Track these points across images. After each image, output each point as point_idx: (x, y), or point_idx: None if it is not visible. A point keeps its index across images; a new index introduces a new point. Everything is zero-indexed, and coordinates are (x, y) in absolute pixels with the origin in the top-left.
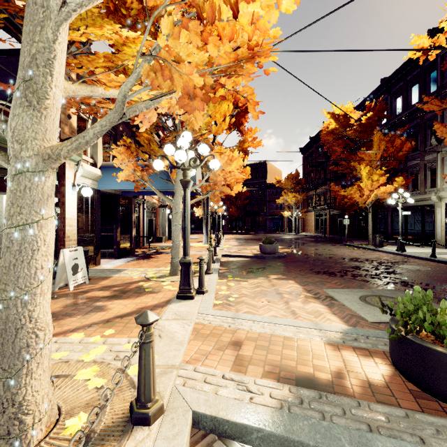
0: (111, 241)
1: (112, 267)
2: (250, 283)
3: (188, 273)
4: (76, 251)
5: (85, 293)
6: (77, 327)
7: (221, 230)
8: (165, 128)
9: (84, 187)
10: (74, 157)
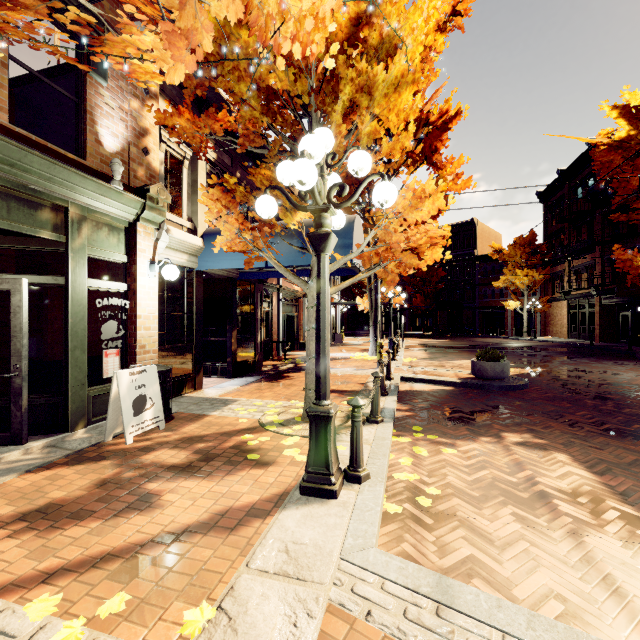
0: (224, 350)
1: (216, 395)
2: (462, 452)
3: (324, 438)
4: (143, 374)
5: (147, 453)
6: (71, 564)
7: (398, 332)
8: (294, 152)
9: (166, 265)
10: (151, 216)
